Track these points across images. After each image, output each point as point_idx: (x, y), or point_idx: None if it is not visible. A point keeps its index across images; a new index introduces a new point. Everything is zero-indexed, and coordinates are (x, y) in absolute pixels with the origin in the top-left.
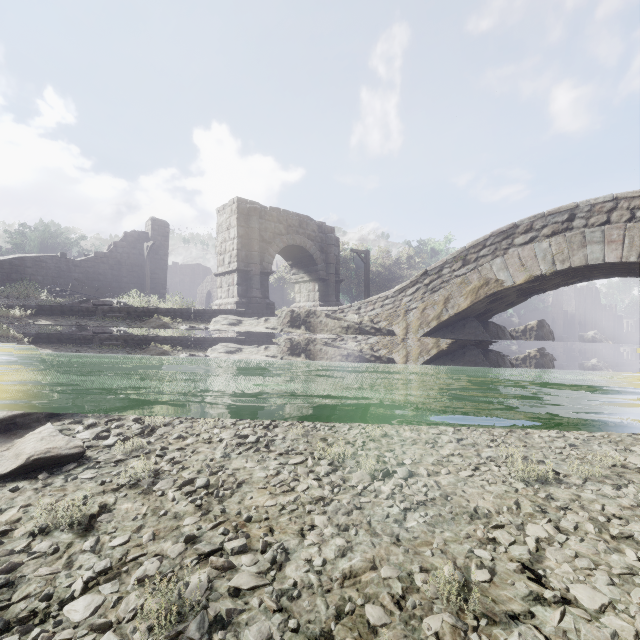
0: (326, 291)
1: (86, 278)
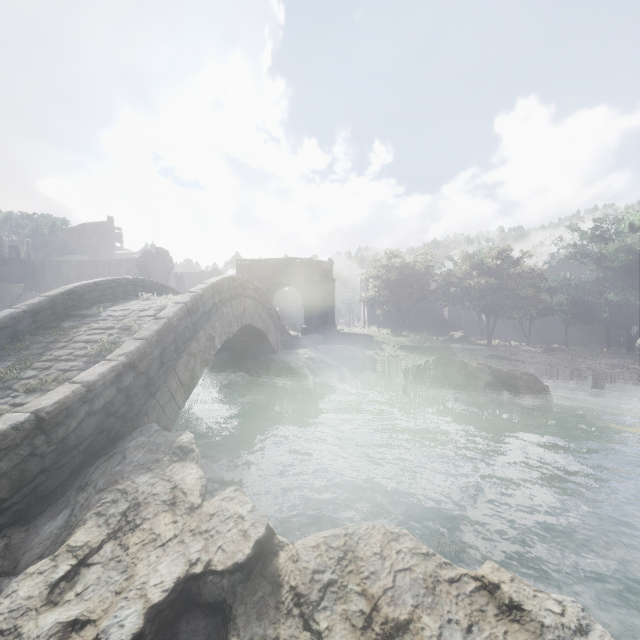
0: (311, 316)
1: None
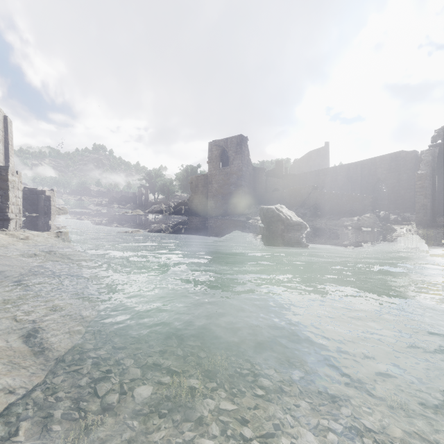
0: None
1: None
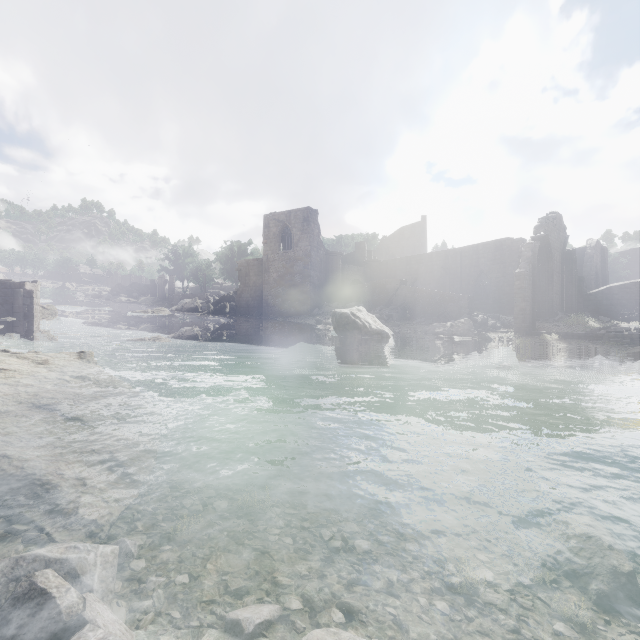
0: None
1: None
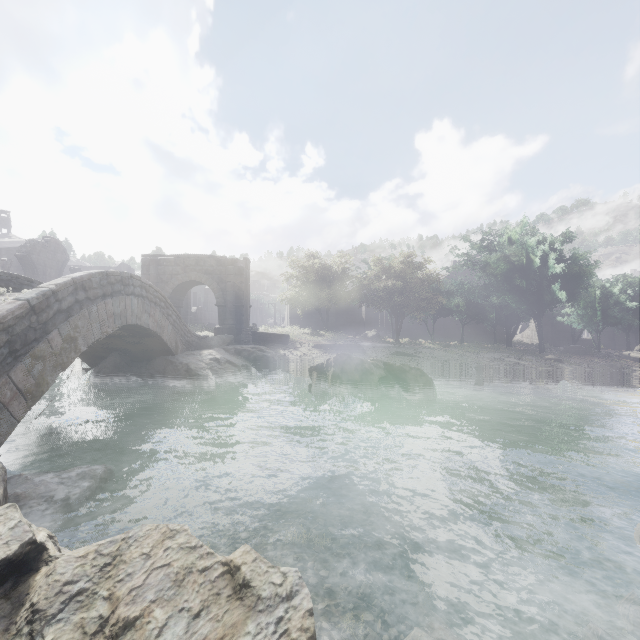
0: (225, 315)
1: None
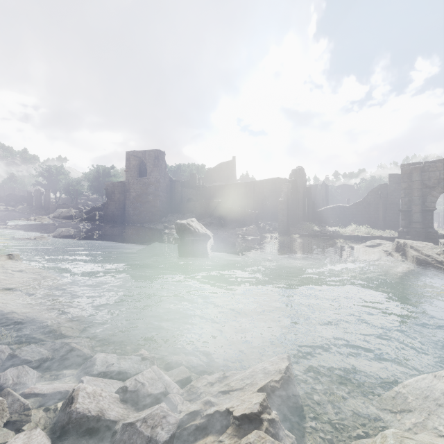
0: None
1: (352, 214)
